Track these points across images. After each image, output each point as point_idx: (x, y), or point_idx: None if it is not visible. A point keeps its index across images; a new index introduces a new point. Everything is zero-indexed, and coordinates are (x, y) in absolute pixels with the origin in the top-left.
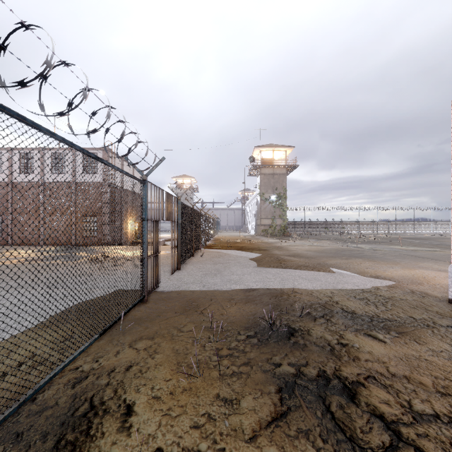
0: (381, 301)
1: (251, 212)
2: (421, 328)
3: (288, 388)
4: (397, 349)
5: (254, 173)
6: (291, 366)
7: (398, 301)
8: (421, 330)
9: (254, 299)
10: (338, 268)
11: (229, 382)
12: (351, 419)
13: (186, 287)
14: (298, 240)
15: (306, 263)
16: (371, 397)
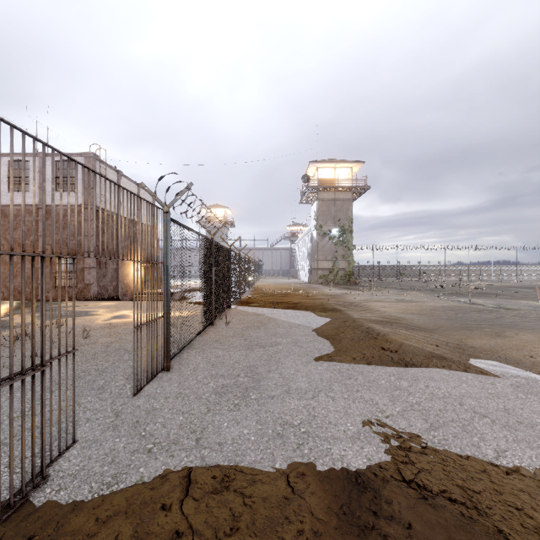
0: None
1: (302, 252)
2: None
3: None
4: None
5: (308, 199)
6: None
7: None
8: None
9: None
10: (517, 365)
11: None
12: None
13: (141, 477)
14: (374, 291)
15: (436, 348)
16: None
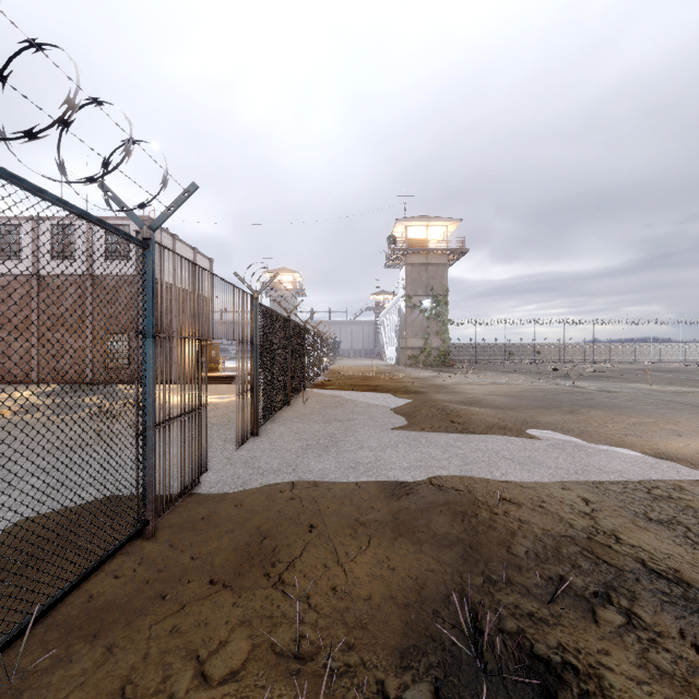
0: None
1: (389, 327)
2: None
3: None
4: None
5: (395, 263)
6: None
7: None
8: None
9: (413, 524)
10: (566, 433)
11: None
12: None
13: (261, 483)
14: (470, 373)
15: (501, 421)
16: None
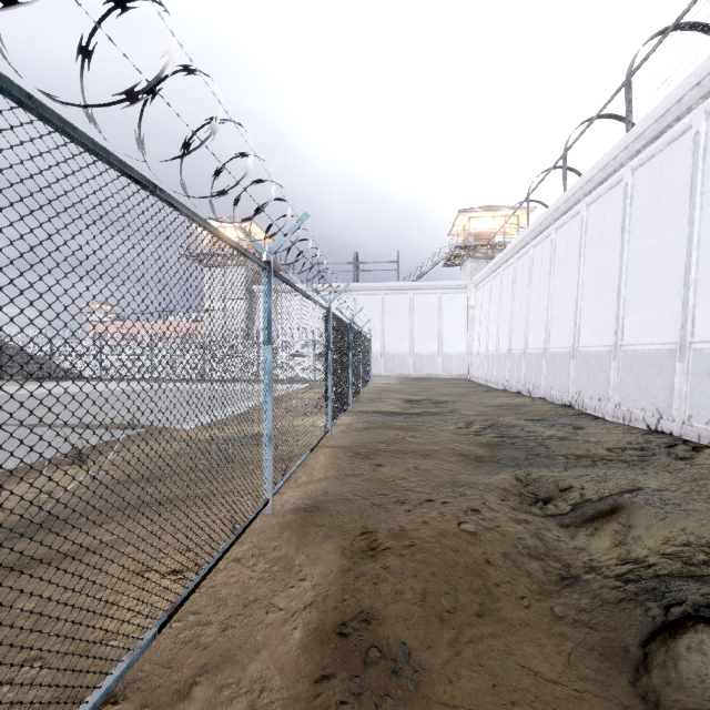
0: None
1: None
2: None
3: None
4: None
5: None
6: None
7: None
8: None
9: None
10: None
11: None
12: None
13: None
14: None
15: None
16: None
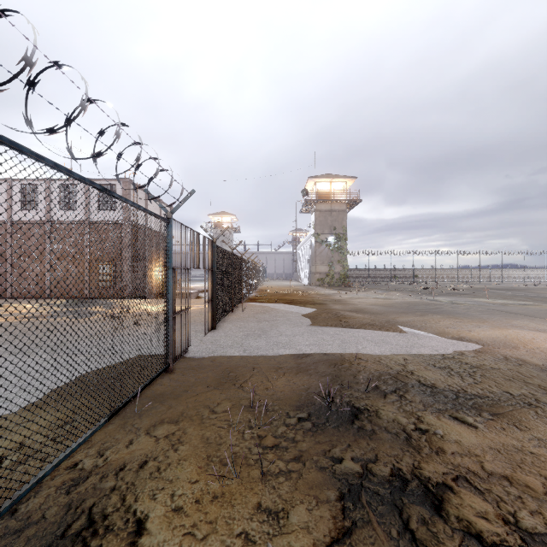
0: (468, 370)
1: (303, 257)
2: (522, 407)
3: (352, 494)
4: (492, 437)
5: (308, 209)
6: (355, 461)
7: (489, 370)
8: (521, 410)
9: (308, 368)
10: (412, 327)
11: (274, 485)
12: (438, 541)
13: (223, 351)
14: (361, 291)
15: (372, 321)
16: (464, 508)
